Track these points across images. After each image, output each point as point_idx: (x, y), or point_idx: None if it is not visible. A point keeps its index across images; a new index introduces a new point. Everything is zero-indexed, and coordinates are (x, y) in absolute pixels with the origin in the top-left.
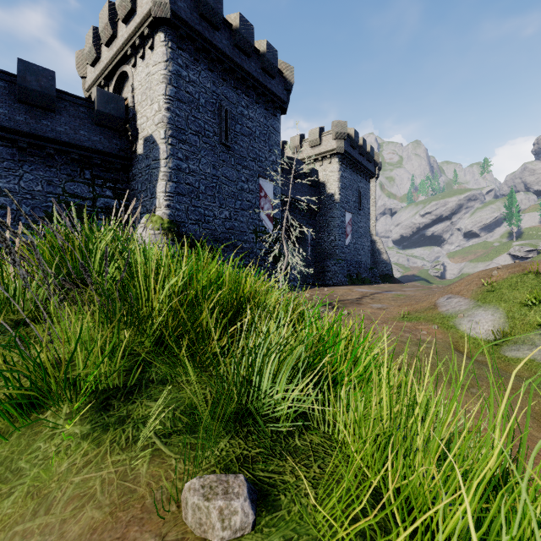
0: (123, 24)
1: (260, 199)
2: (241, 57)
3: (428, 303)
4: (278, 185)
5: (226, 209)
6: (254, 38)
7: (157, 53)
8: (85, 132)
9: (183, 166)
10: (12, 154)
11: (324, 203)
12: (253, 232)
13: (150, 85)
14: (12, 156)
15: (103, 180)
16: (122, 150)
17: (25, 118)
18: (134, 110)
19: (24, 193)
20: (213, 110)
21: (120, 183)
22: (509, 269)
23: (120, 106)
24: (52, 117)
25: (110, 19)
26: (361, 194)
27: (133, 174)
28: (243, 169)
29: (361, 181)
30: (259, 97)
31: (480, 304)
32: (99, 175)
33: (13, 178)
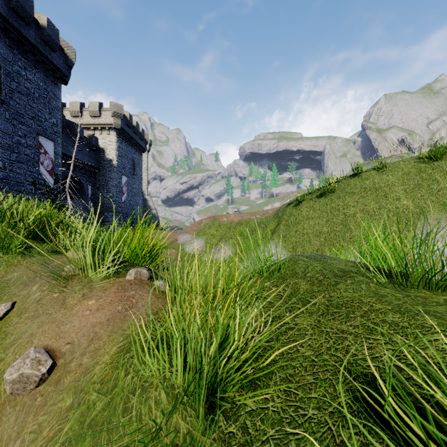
0: None
1: (40, 155)
2: (18, 22)
3: (173, 238)
4: (59, 145)
5: None
6: (33, 10)
7: None
8: None
9: None
10: None
11: (103, 165)
12: (31, 183)
13: None
14: None
15: None
16: None
17: None
18: None
19: None
20: None
21: None
22: (210, 218)
23: None
24: None
25: None
26: (135, 163)
27: None
28: (19, 124)
29: (135, 153)
30: (39, 63)
31: (196, 237)
32: None
33: None
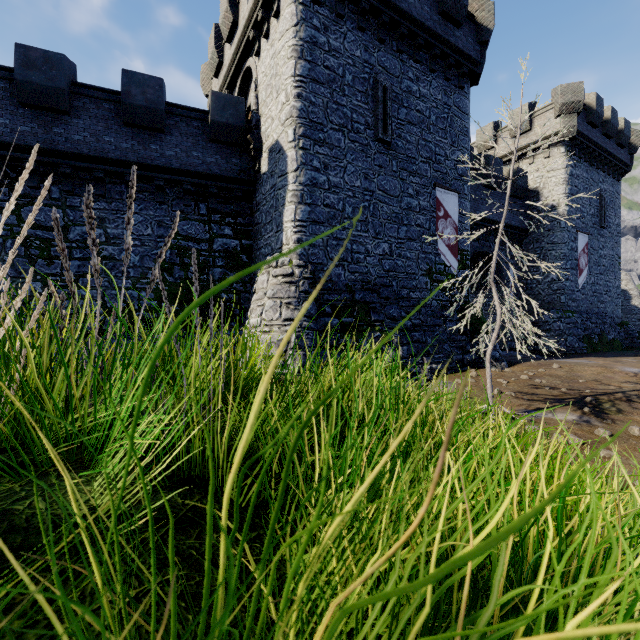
0: (245, 1)
1: (437, 222)
2: (407, 1)
3: None
4: (465, 197)
5: (384, 240)
6: None
7: (284, 18)
8: (199, 153)
9: (319, 179)
10: (120, 192)
11: (536, 222)
12: (425, 273)
13: (275, 71)
14: (120, 195)
15: (221, 215)
16: (244, 171)
17: (132, 145)
18: (258, 114)
19: (133, 240)
20: (364, 90)
21: (241, 217)
22: None
23: (239, 110)
24: (162, 138)
25: (230, 1)
26: (605, 202)
27: (257, 202)
28: (410, 176)
29: (604, 180)
30: (436, 62)
31: None
32: (216, 208)
33: (121, 222)
